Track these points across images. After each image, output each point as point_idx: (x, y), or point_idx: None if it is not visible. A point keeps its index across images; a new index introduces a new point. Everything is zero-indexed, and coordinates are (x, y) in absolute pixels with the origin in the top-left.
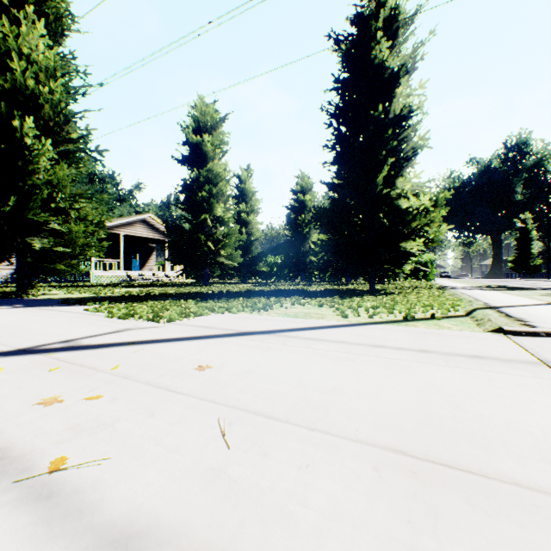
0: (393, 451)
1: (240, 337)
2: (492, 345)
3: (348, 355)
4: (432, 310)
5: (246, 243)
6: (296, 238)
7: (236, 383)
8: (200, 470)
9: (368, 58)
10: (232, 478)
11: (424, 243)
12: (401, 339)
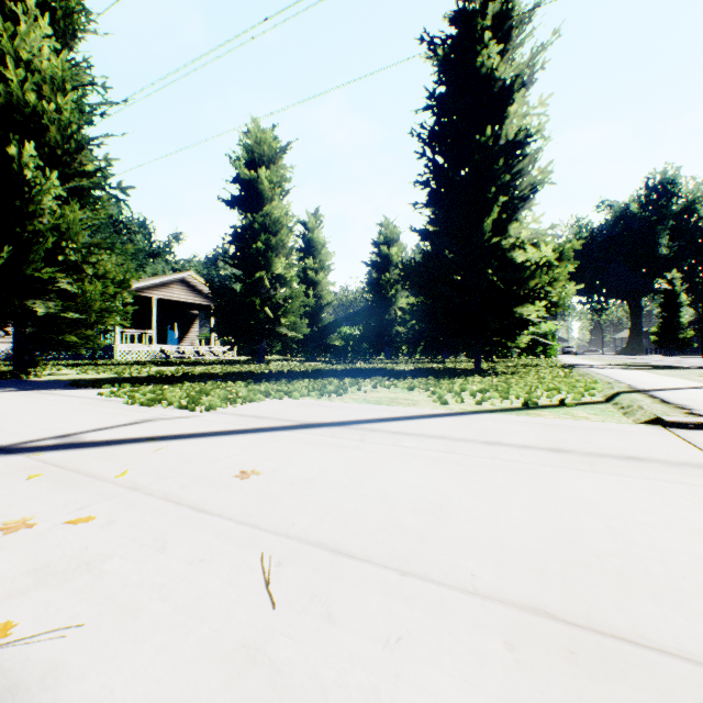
0: (535, 612)
1: (302, 431)
2: (651, 442)
3: (451, 455)
4: (559, 394)
5: (314, 309)
6: (379, 302)
7: (292, 497)
8: (224, 648)
9: (472, 67)
10: (276, 663)
11: (545, 307)
12: (523, 434)
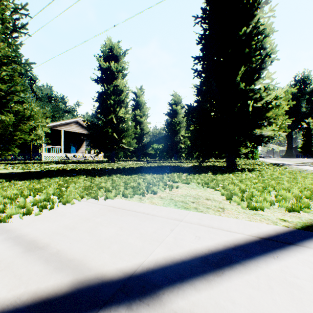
0: None
1: None
2: None
3: None
4: None
5: (140, 135)
6: (171, 133)
7: None
8: None
9: None
10: None
11: (273, 130)
12: None
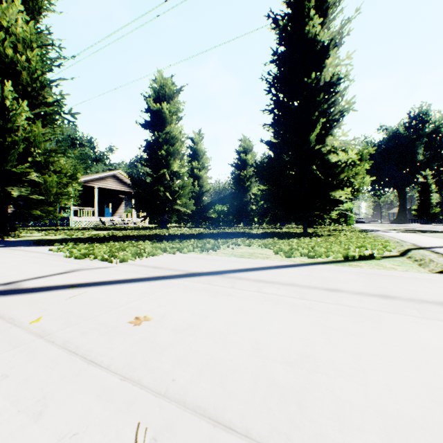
0: None
1: (188, 279)
2: None
3: (304, 301)
4: (366, 250)
5: (198, 194)
6: (239, 190)
7: (175, 346)
8: None
9: (302, 34)
10: None
11: (350, 192)
12: (353, 281)
